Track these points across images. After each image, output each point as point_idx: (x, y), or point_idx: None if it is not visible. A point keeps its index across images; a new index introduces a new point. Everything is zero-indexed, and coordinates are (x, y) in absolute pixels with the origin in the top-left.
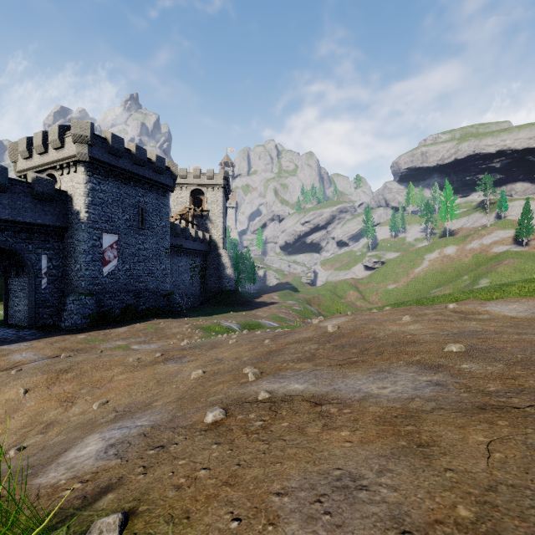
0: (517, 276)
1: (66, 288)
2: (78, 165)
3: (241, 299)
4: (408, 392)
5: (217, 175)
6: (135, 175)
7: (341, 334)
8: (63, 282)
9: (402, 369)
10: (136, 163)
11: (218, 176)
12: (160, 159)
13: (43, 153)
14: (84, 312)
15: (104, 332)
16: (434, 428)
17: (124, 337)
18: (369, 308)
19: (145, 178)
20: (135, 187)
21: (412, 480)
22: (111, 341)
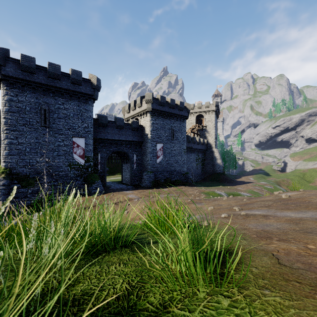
0: None
1: (142, 169)
2: (147, 113)
3: (226, 178)
4: (307, 216)
5: (211, 105)
6: (170, 114)
7: (289, 199)
8: (141, 166)
9: (312, 212)
10: (170, 107)
11: (212, 105)
12: (181, 103)
13: (134, 110)
14: (150, 180)
15: (158, 190)
16: (306, 222)
17: (167, 193)
18: None
19: (174, 114)
20: (170, 119)
21: (288, 226)
22: (162, 194)
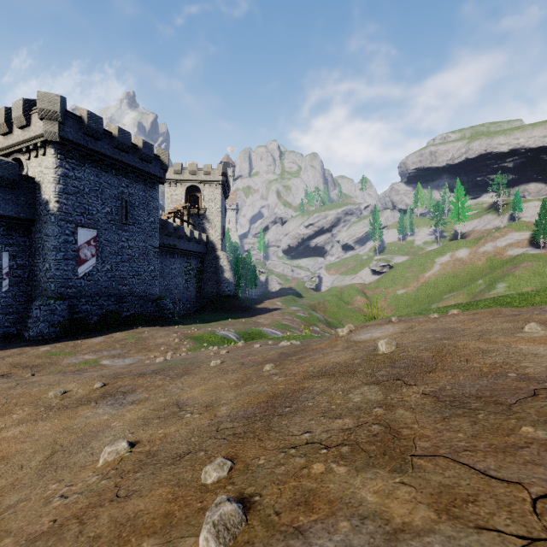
0: (536, 280)
1: (34, 292)
2: (46, 147)
3: (240, 305)
4: None
5: (215, 171)
6: (117, 162)
7: (418, 362)
8: (30, 285)
9: None
10: (119, 148)
11: (216, 172)
12: (147, 145)
13: (6, 133)
14: (53, 319)
15: (74, 343)
16: None
17: (96, 349)
18: (415, 313)
19: (130, 166)
20: (117, 176)
21: None
22: (79, 354)
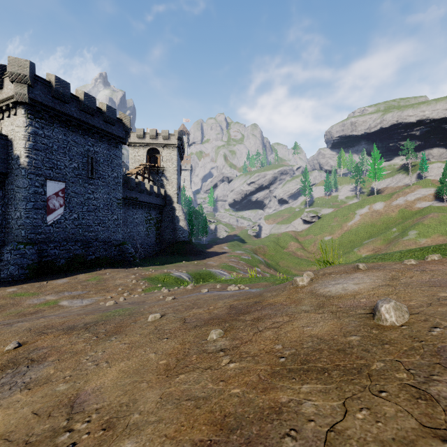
0: (442, 228)
1: (6, 237)
2: (18, 108)
3: (193, 249)
4: None
5: (172, 136)
6: (83, 123)
7: None
8: (3, 231)
9: None
10: (84, 110)
11: (173, 136)
12: (110, 109)
13: None
14: (22, 262)
15: (39, 284)
16: None
17: (59, 290)
18: (375, 258)
19: (95, 127)
20: (83, 136)
21: None
22: (41, 295)
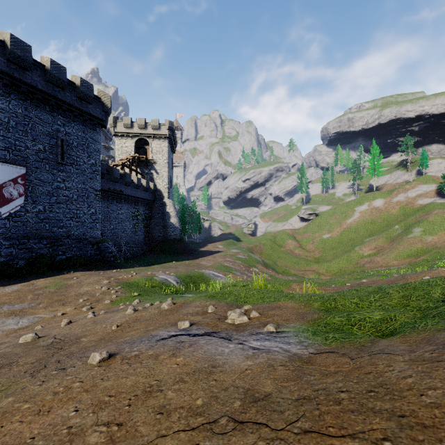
0: None
1: None
2: None
3: (185, 248)
4: None
5: (162, 125)
6: (50, 98)
7: None
8: None
9: None
10: (52, 82)
11: (163, 126)
12: (85, 83)
13: None
14: None
15: None
16: None
17: None
18: None
19: (66, 104)
20: (51, 113)
21: None
22: None
